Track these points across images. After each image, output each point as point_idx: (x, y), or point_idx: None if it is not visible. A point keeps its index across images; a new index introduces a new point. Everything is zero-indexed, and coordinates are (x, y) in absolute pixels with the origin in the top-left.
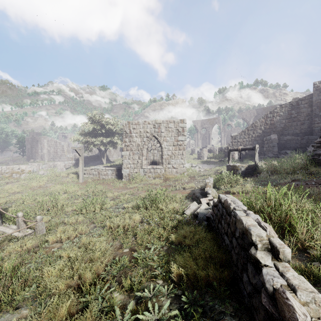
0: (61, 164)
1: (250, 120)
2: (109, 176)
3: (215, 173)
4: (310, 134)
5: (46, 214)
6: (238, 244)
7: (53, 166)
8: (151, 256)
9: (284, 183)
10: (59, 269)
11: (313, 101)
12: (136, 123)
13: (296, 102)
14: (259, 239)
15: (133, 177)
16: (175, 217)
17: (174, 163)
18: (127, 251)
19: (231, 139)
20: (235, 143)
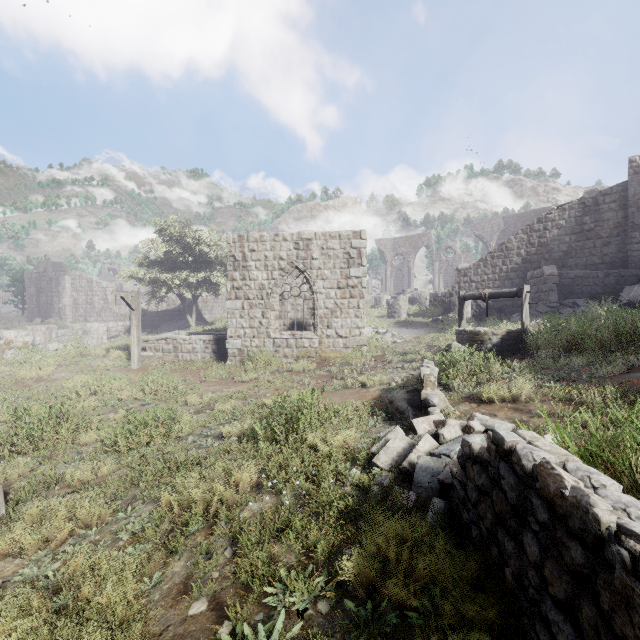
0: (100, 329)
1: (491, 239)
2: (199, 354)
3: (431, 349)
4: (622, 266)
5: (30, 452)
6: None
7: (82, 333)
8: None
9: (611, 375)
10: None
11: (628, 197)
12: (257, 238)
13: (592, 198)
14: None
15: (251, 357)
16: (350, 475)
17: (340, 326)
18: (200, 610)
19: (457, 275)
20: (466, 285)
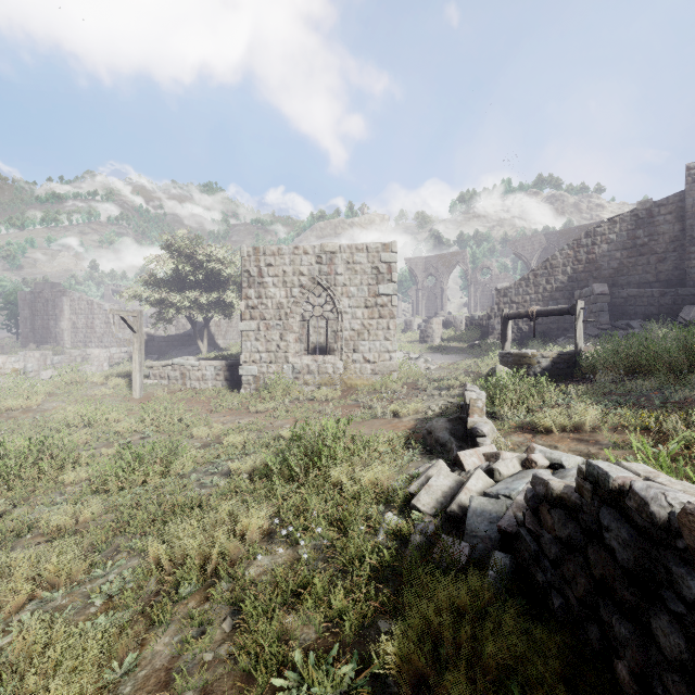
0: (101, 355)
1: (531, 258)
2: (209, 382)
3: (470, 375)
4: (679, 284)
5: (4, 492)
6: None
7: (81, 360)
8: None
9: (689, 400)
10: None
11: (686, 208)
12: (275, 251)
13: (646, 209)
14: None
15: (268, 385)
16: (384, 521)
17: (367, 349)
18: None
19: (496, 296)
20: (506, 306)
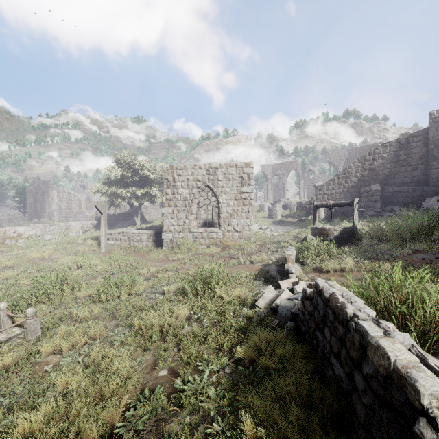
0: (77, 225)
1: (339, 165)
2: (144, 242)
3: (295, 239)
4: (425, 184)
5: (47, 302)
6: (373, 391)
7: (65, 228)
8: (204, 391)
9: (402, 256)
10: (45, 413)
11: (429, 138)
12: (182, 167)
13: (405, 139)
14: (438, 405)
15: (178, 245)
16: (242, 311)
17: (236, 224)
18: (164, 374)
19: (315, 190)
20: (320, 196)
